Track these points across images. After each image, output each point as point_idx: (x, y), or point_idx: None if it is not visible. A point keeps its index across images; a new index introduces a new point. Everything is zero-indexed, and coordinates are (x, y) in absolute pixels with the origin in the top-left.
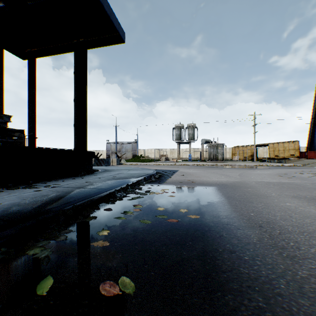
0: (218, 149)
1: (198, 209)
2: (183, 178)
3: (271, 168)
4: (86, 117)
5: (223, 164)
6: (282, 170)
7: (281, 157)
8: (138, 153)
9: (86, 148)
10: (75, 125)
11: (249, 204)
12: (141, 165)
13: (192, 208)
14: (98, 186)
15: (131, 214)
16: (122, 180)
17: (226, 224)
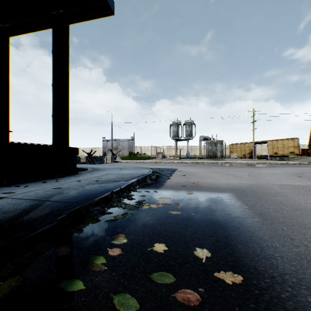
0: (217, 146)
1: (228, 246)
2: (186, 180)
3: (277, 166)
4: (67, 105)
5: (223, 162)
6: (292, 169)
7: (280, 155)
8: (135, 150)
9: (68, 144)
10: (53, 115)
11: (307, 231)
12: (137, 163)
13: (216, 243)
14: (67, 196)
15: (101, 266)
16: (107, 184)
17: None
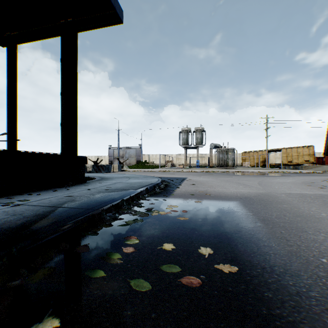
0: (228, 154)
1: (229, 246)
2: (194, 189)
3: (290, 175)
4: (76, 114)
5: (235, 171)
6: (304, 178)
7: (295, 163)
8: (143, 159)
9: (76, 152)
10: (62, 123)
11: (303, 234)
12: (145, 172)
13: (218, 243)
14: (80, 203)
15: (118, 260)
16: (117, 193)
17: (295, 292)
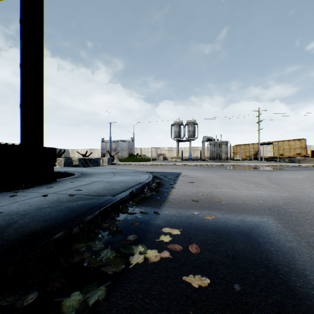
0: (222, 147)
1: None
2: (195, 190)
3: (291, 169)
4: (41, 93)
5: (230, 164)
6: (312, 173)
7: (286, 156)
8: (135, 152)
9: (42, 143)
10: (22, 104)
11: None
12: (136, 165)
13: None
14: None
15: None
16: (82, 204)
17: None
